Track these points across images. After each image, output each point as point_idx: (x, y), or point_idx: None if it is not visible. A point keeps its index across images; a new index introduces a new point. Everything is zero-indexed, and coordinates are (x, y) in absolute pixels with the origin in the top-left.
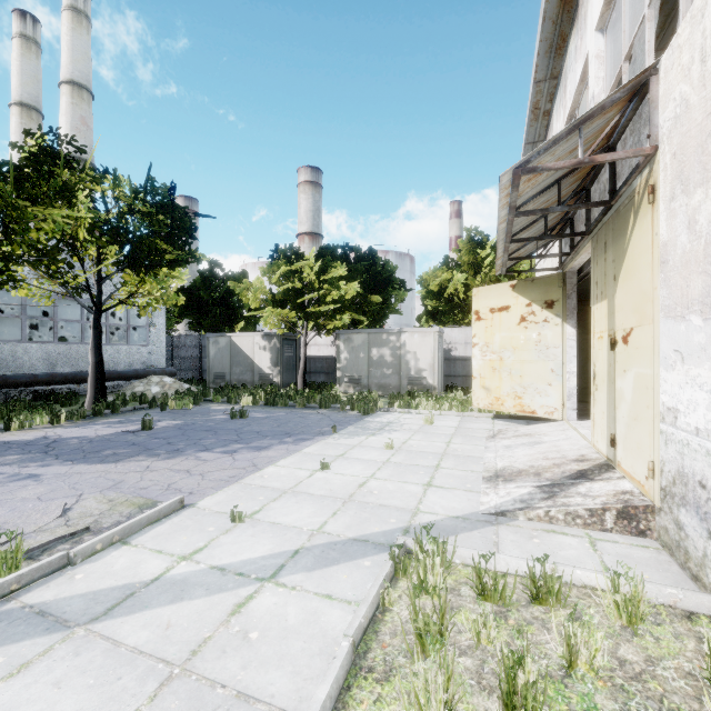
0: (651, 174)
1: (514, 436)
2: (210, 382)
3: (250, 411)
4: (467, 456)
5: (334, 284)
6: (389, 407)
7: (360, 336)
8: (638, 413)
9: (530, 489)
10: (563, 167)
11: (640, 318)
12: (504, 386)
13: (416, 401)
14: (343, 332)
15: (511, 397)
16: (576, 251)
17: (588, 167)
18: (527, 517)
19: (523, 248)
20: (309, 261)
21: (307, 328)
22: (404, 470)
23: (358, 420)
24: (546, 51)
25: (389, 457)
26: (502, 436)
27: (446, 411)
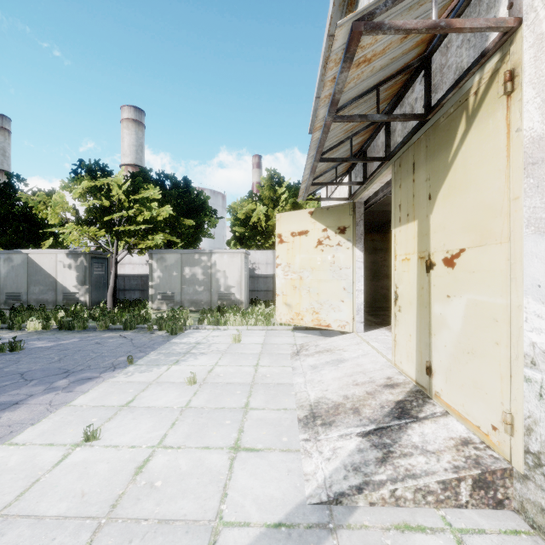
0: (505, 60)
1: (317, 352)
2: (1, 303)
3: (33, 339)
4: (276, 383)
5: (146, 205)
6: (199, 324)
7: (173, 255)
8: (475, 347)
9: (357, 440)
10: (416, 28)
11: (480, 237)
12: (304, 302)
13: (225, 316)
14: (156, 252)
15: (310, 312)
16: (370, 180)
17: (398, 83)
18: (368, 501)
19: (324, 175)
20: (116, 178)
21: (117, 247)
22: (207, 421)
23: (163, 342)
24: (340, 3)
25: (190, 398)
26: (306, 352)
27: (252, 326)
